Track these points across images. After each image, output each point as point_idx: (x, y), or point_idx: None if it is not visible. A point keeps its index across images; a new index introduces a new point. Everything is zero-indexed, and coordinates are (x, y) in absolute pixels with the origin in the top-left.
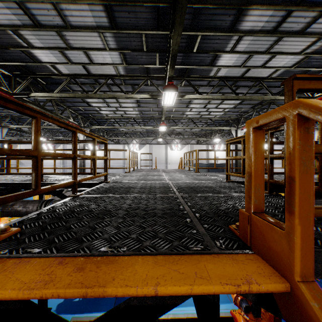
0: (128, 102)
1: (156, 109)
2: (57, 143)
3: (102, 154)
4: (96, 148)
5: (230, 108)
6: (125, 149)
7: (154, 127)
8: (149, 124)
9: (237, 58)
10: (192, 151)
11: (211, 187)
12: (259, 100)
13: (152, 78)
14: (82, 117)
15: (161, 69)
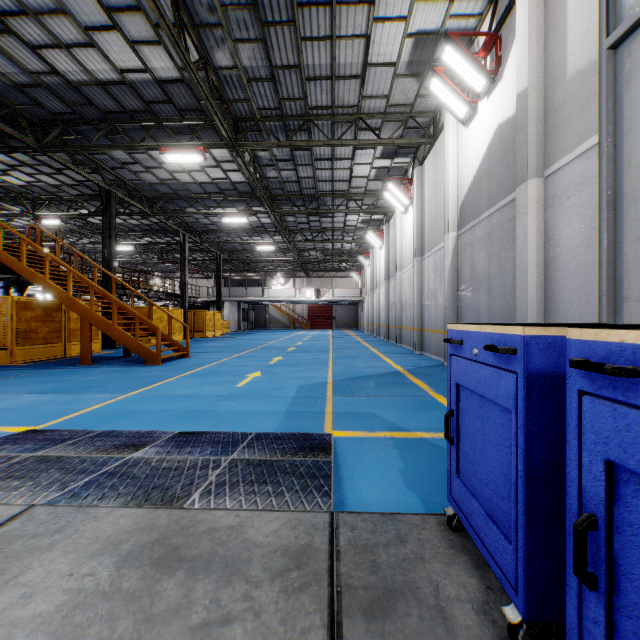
0: None
1: None
2: None
3: None
4: None
5: None
6: None
7: None
8: None
9: None
10: None
11: None
12: None
13: None
14: None
15: None
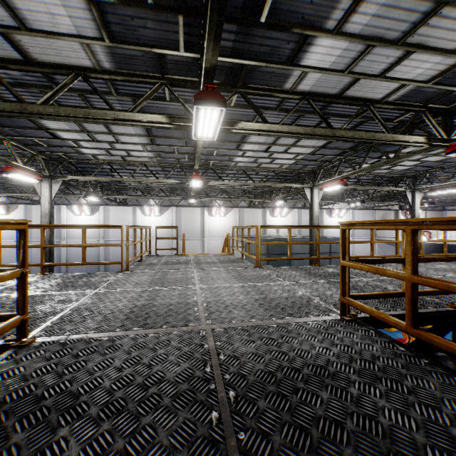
0: (130, 134)
1: (184, 151)
2: (13, 203)
3: (97, 221)
4: (87, 212)
5: (306, 154)
6: (136, 213)
7: (181, 181)
8: (174, 175)
9: (341, 52)
10: (249, 227)
11: (333, 375)
12: (367, 141)
13: (173, 82)
14: (46, 159)
15: (191, 63)
